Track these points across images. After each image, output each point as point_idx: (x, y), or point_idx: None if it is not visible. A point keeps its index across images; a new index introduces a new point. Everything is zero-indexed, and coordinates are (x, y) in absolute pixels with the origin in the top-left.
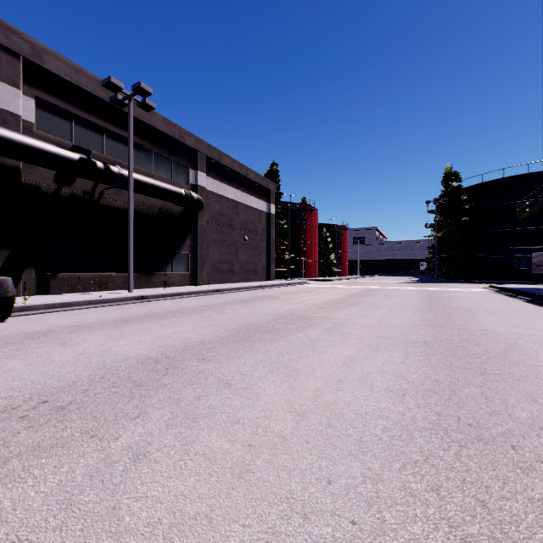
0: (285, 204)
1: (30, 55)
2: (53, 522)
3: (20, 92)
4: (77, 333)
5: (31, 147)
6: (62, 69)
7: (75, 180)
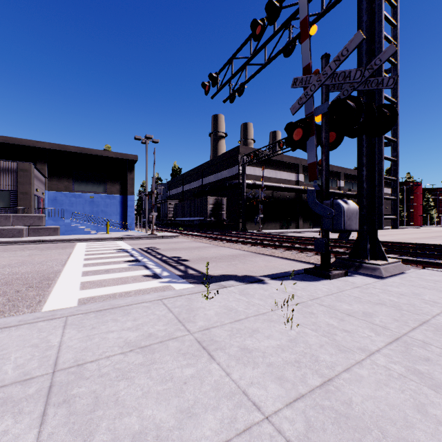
0: (402, 186)
1: (344, 172)
2: (428, 234)
3: (343, 181)
4: (391, 231)
5: (350, 195)
6: (348, 172)
7: (348, 198)
